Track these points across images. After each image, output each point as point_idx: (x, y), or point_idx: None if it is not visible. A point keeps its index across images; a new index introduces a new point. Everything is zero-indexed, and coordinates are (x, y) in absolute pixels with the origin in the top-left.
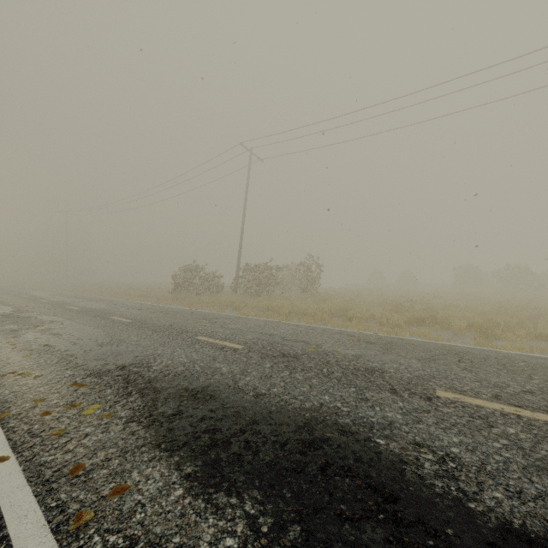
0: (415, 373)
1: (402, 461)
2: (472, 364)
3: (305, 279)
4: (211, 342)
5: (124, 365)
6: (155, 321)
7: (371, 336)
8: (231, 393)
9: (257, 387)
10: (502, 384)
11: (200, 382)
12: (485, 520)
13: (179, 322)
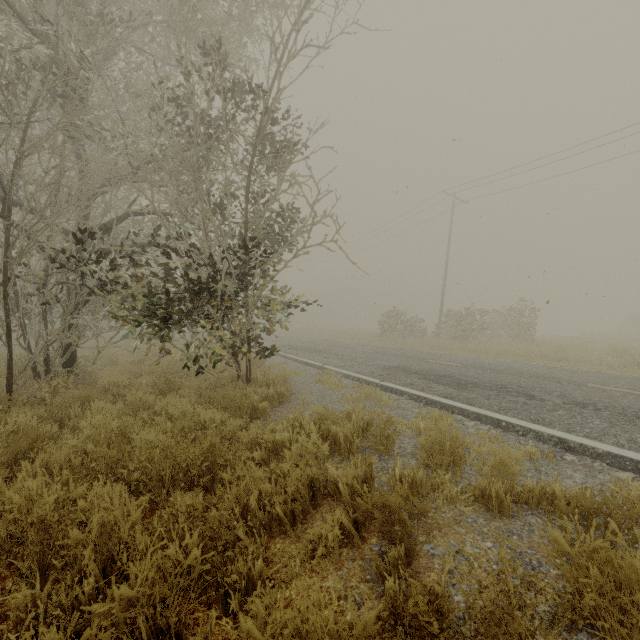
0: (583, 380)
1: (544, 392)
2: None
3: (516, 325)
4: (439, 362)
5: (395, 366)
6: (389, 352)
7: (570, 368)
8: (461, 376)
9: (475, 376)
10: None
11: (443, 373)
12: (566, 400)
13: (406, 353)
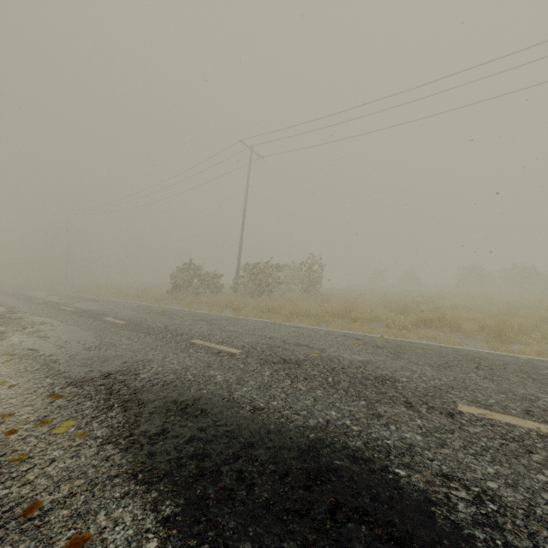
0: (431, 383)
1: (430, 500)
2: (491, 371)
3: (306, 279)
4: (207, 346)
5: (110, 372)
6: (150, 323)
7: (377, 339)
8: (225, 407)
9: (254, 399)
10: (530, 396)
11: (191, 393)
12: None
13: (175, 324)
